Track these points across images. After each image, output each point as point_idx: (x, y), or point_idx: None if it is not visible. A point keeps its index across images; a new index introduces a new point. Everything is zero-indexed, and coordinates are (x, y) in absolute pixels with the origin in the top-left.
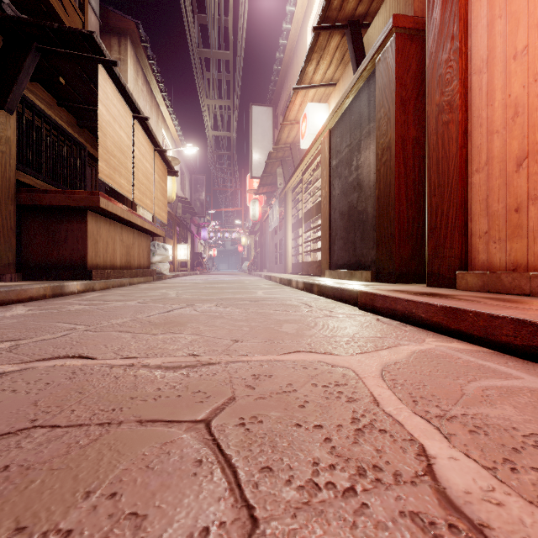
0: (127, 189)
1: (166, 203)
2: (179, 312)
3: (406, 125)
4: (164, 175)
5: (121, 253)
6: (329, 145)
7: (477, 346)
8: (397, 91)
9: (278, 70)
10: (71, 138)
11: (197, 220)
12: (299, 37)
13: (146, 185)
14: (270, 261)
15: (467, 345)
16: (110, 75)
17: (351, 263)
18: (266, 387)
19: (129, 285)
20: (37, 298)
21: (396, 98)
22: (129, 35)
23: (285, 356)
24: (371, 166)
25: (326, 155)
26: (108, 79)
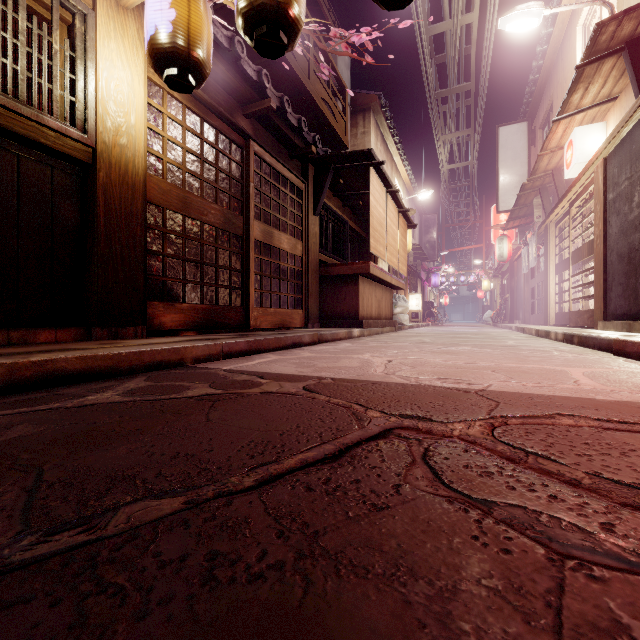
0: (383, 254)
1: (405, 257)
2: (447, 349)
3: None
4: (404, 231)
5: (375, 306)
6: (604, 176)
7: None
8: None
9: (535, 79)
10: (340, 218)
11: (426, 265)
12: (565, 37)
13: (393, 246)
14: (523, 309)
15: None
16: (376, 170)
17: (632, 313)
18: (516, 369)
19: (381, 333)
20: (342, 338)
21: None
22: (371, 108)
23: (528, 365)
24: None
25: (599, 188)
26: (374, 173)
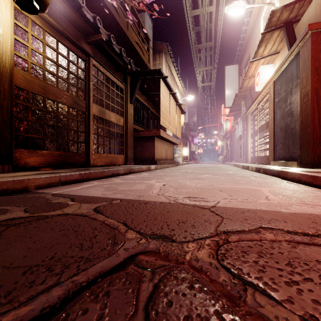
0: (168, 126)
1: (180, 128)
2: (198, 176)
3: (318, 81)
4: (179, 115)
5: (164, 153)
6: (274, 90)
7: (320, 189)
8: (311, 64)
9: (242, 43)
10: (146, 107)
11: (191, 133)
12: (255, 23)
13: (173, 122)
14: (236, 155)
15: (316, 189)
16: (163, 81)
17: (287, 157)
18: (234, 189)
19: (167, 167)
20: (145, 170)
21: (311, 68)
22: (163, 51)
23: (240, 186)
24: (298, 103)
25: (271, 96)
26: (162, 83)
